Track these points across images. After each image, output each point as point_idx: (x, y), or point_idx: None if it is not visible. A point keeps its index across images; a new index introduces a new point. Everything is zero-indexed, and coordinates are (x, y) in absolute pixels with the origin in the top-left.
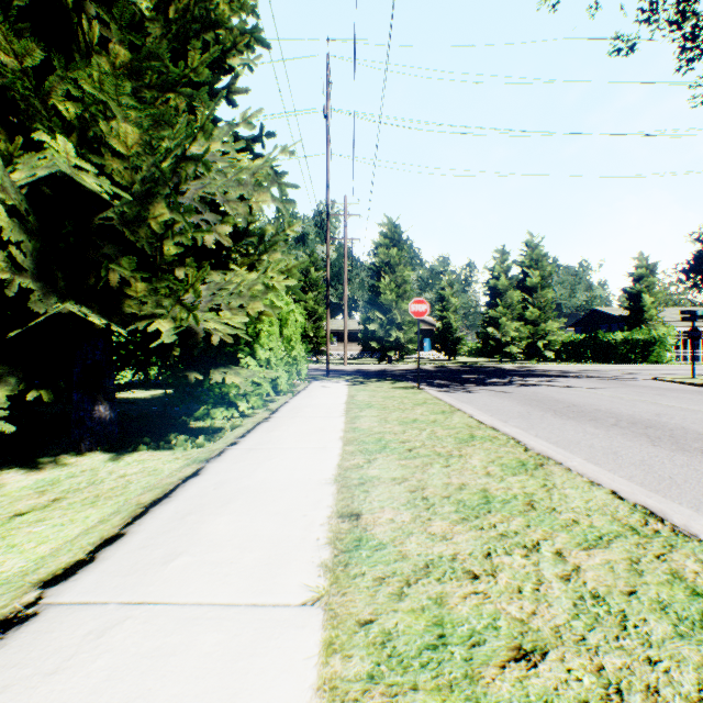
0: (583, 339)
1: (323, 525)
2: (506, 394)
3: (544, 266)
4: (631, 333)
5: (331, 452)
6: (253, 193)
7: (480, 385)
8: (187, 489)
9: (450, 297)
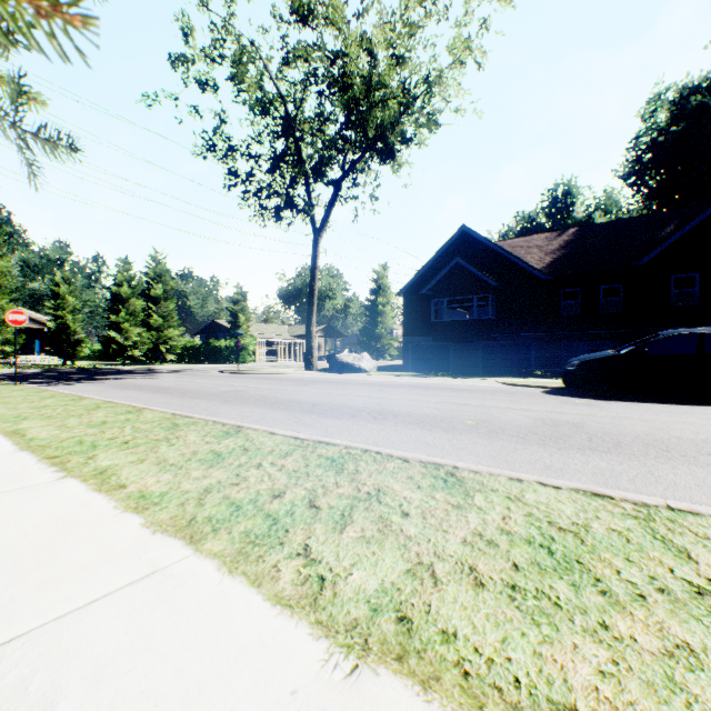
0: (202, 345)
1: None
2: (102, 384)
3: (168, 280)
4: (231, 341)
5: None
6: None
7: (86, 380)
8: None
9: (69, 295)
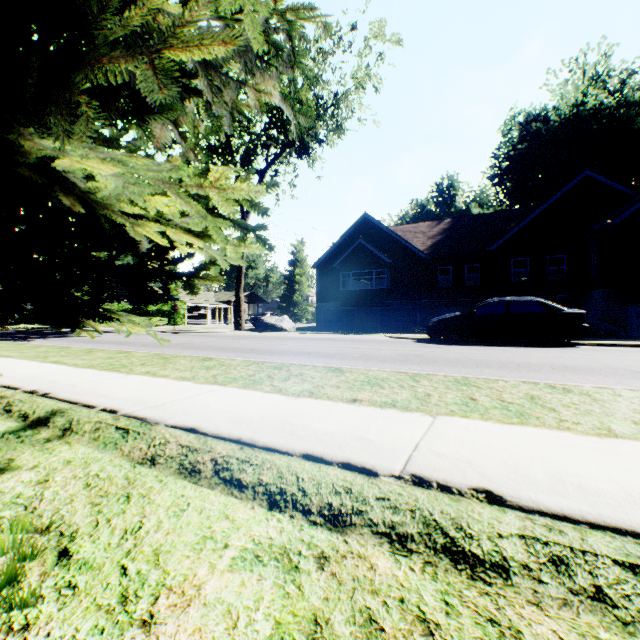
0: (134, 309)
1: None
2: (61, 340)
3: None
4: (163, 306)
5: None
6: None
7: (40, 338)
8: None
9: None
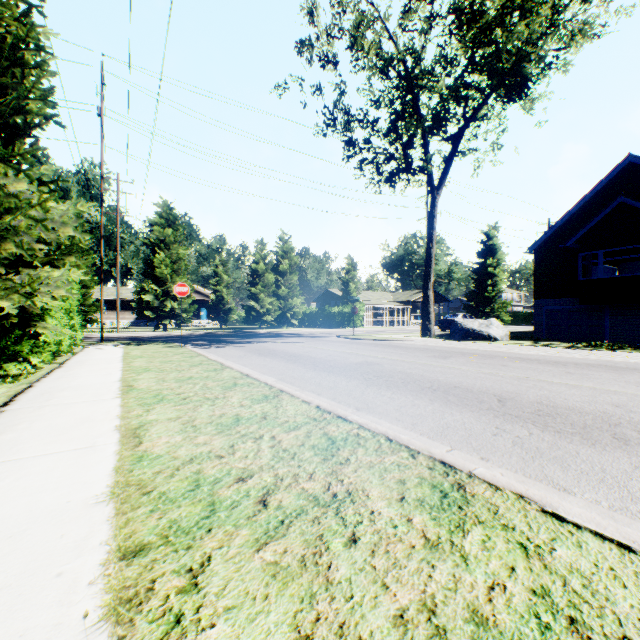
0: (318, 311)
1: (117, 389)
2: (243, 348)
3: (292, 257)
4: (342, 308)
5: (116, 374)
6: (62, 228)
7: (231, 343)
8: (32, 390)
9: (223, 274)
